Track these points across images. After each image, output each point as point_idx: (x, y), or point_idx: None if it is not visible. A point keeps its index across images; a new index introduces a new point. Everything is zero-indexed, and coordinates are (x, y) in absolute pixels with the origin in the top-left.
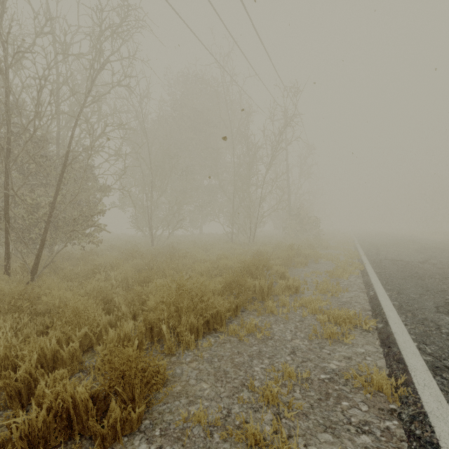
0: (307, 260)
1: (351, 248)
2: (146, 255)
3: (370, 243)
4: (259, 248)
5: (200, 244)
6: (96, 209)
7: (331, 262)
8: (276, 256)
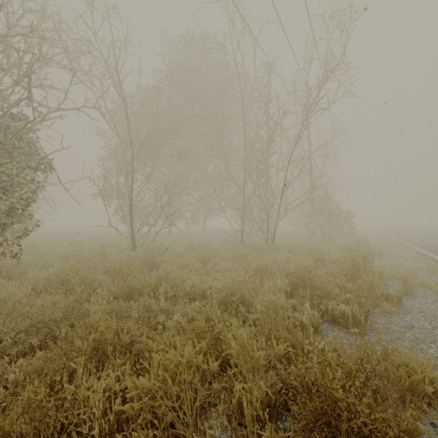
0: (400, 294)
1: (421, 256)
2: (95, 276)
3: (434, 247)
4: (287, 257)
5: (200, 247)
6: (31, 197)
7: (433, 293)
8: (336, 284)
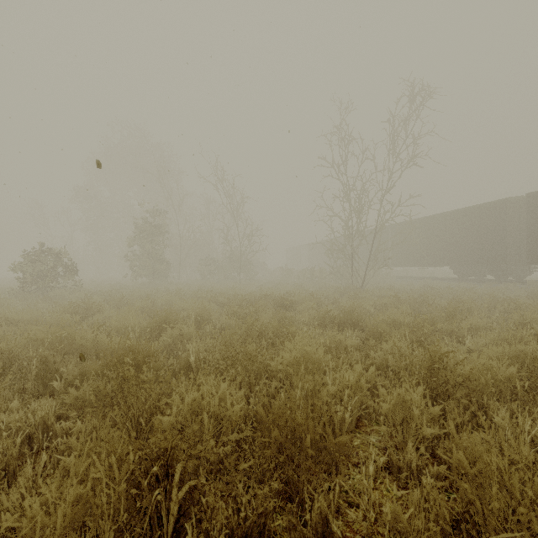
0: None
1: None
2: None
3: None
4: None
5: None
6: None
7: None
8: None
